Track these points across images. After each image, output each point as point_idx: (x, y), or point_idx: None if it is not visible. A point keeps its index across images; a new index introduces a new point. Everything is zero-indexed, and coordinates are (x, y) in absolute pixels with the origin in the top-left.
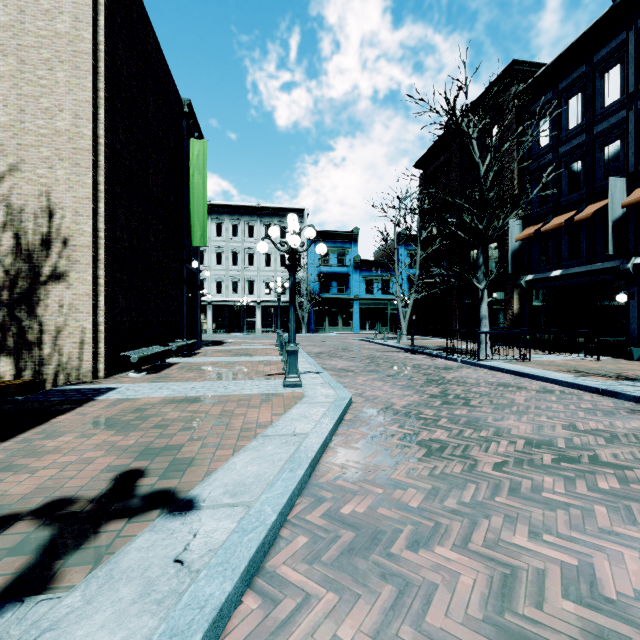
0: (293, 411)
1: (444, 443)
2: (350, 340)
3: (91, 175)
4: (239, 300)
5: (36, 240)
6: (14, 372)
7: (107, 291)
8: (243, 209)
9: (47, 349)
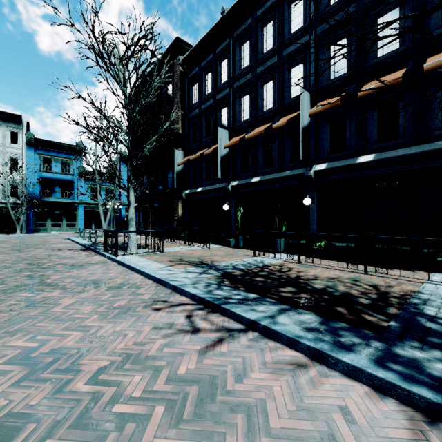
0: None
1: None
2: (57, 239)
3: None
4: None
5: None
6: None
7: None
8: None
9: None
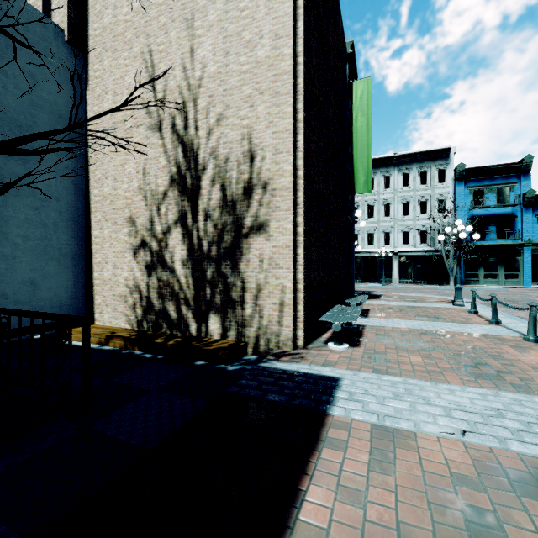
0: None
1: None
2: None
3: (291, 101)
4: (375, 251)
5: (239, 189)
6: (220, 331)
7: (305, 242)
8: (379, 162)
9: (248, 309)
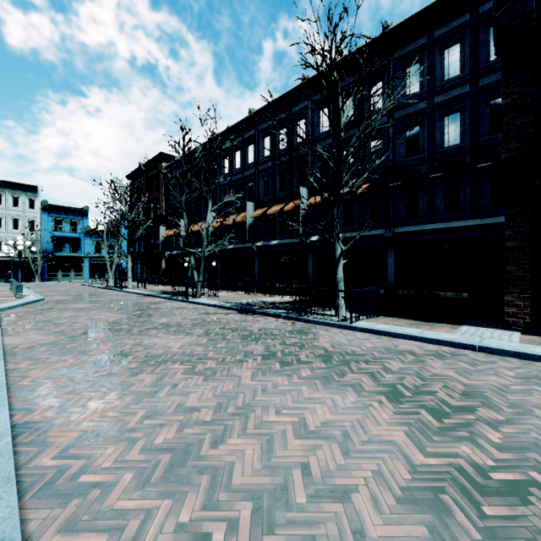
0: (19, 300)
1: (65, 302)
2: (75, 285)
3: None
4: None
5: None
6: None
7: None
8: None
9: None
